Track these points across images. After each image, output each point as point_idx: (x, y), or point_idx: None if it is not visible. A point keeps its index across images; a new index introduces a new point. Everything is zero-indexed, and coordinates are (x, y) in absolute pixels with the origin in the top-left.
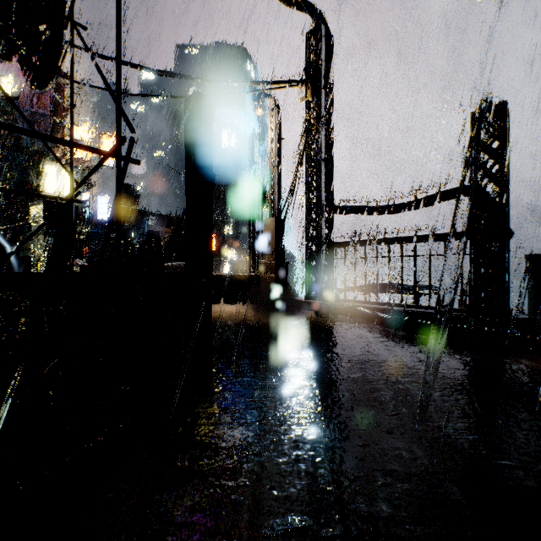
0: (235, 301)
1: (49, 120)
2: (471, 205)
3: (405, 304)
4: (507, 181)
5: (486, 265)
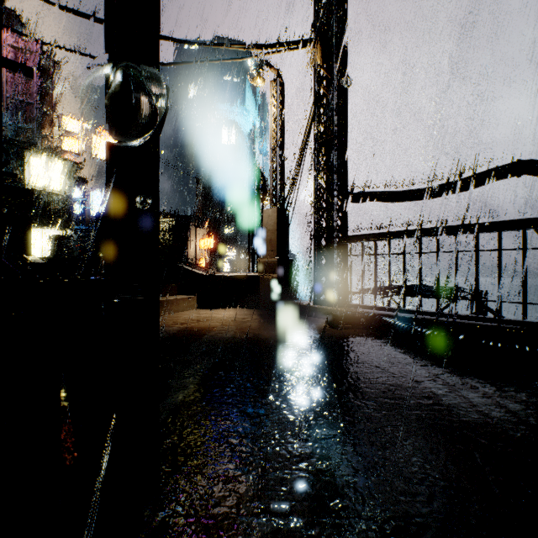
0: (230, 305)
1: (35, 109)
2: None
3: (444, 313)
4: None
5: None
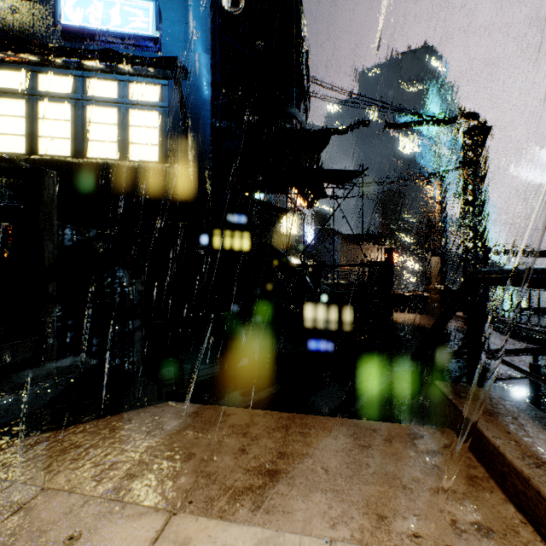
0: (410, 311)
1: None
2: None
3: (537, 325)
4: None
5: None
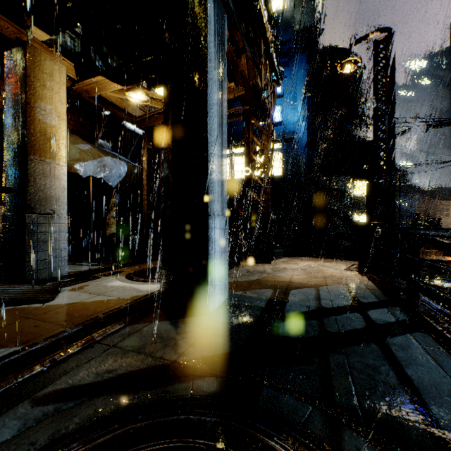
0: None
1: None
2: None
3: None
4: None
5: None
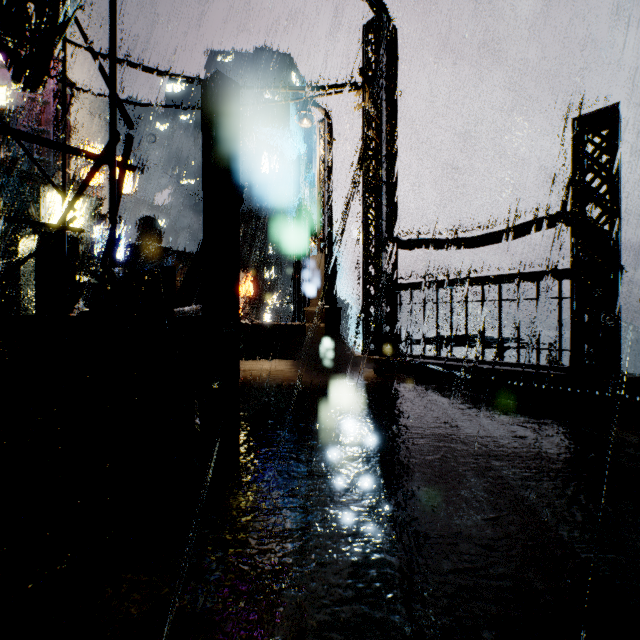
0: (276, 356)
1: (52, 138)
2: (572, 236)
3: (487, 361)
4: (619, 204)
5: (592, 312)
